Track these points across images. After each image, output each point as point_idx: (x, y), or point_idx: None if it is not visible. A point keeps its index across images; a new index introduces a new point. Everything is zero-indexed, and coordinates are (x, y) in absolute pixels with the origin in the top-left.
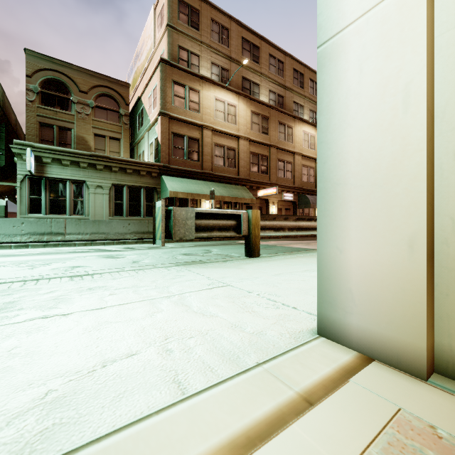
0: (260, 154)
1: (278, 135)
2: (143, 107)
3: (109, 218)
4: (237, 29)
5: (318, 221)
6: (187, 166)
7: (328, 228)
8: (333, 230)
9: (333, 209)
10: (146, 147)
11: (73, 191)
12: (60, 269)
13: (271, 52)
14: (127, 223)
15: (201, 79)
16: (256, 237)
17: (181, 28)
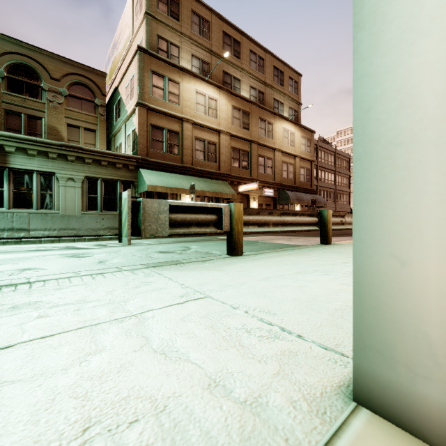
0: (241, 149)
1: (259, 131)
2: (120, 98)
3: (81, 213)
4: (218, 23)
5: (354, 210)
6: (166, 160)
7: (374, 222)
8: (387, 226)
9: (385, 188)
10: (123, 139)
11: (41, 183)
12: (4, 272)
13: (251, 49)
14: (101, 218)
15: (181, 70)
16: (239, 234)
17: (160, 17)
